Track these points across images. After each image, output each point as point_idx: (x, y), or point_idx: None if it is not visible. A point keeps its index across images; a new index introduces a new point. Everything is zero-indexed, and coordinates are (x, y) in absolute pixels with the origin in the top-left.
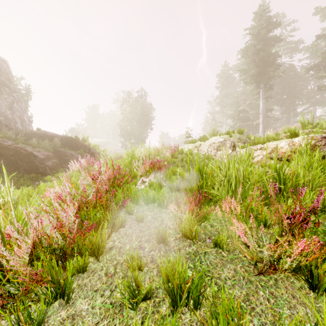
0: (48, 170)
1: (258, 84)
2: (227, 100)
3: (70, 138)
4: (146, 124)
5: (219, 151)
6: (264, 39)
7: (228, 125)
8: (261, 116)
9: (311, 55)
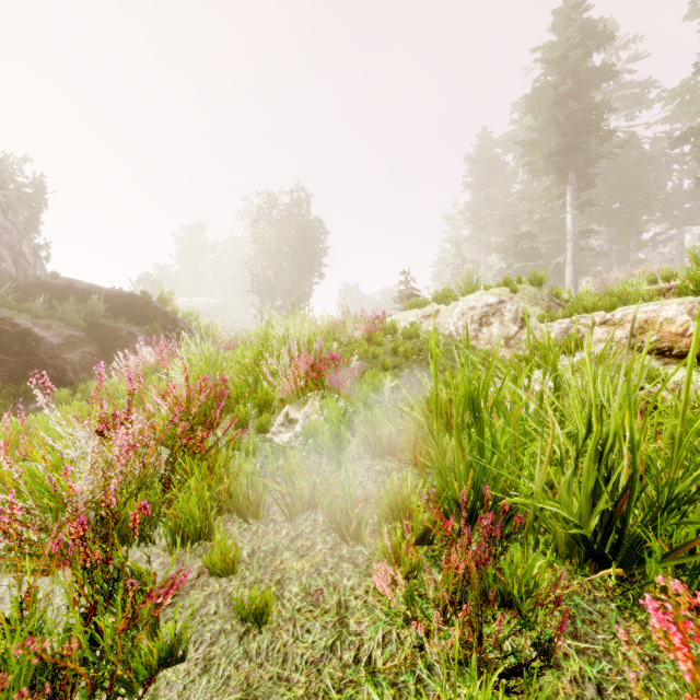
0: (70, 374)
1: (563, 174)
2: (490, 213)
3: (129, 297)
4: (309, 265)
5: (486, 327)
6: (577, 72)
7: (490, 268)
8: (569, 248)
9: (675, 115)
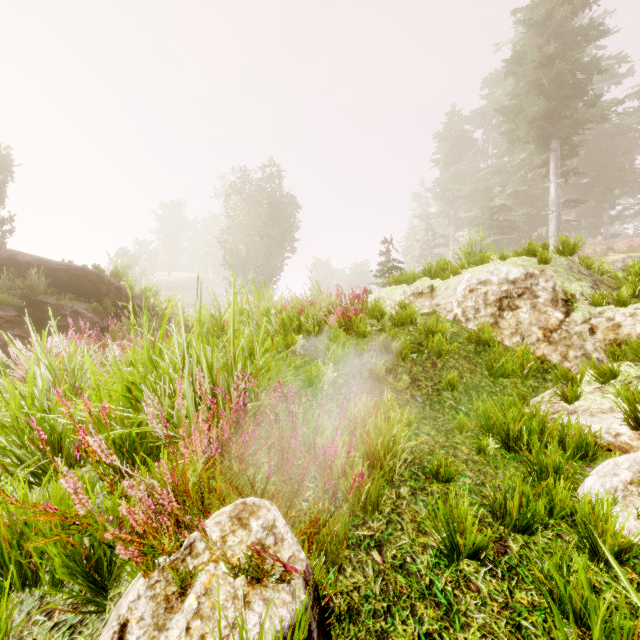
0: None
1: (546, 141)
2: (460, 188)
3: (78, 270)
4: (281, 240)
5: (509, 311)
6: (562, 33)
7: (459, 243)
8: (552, 219)
9: None
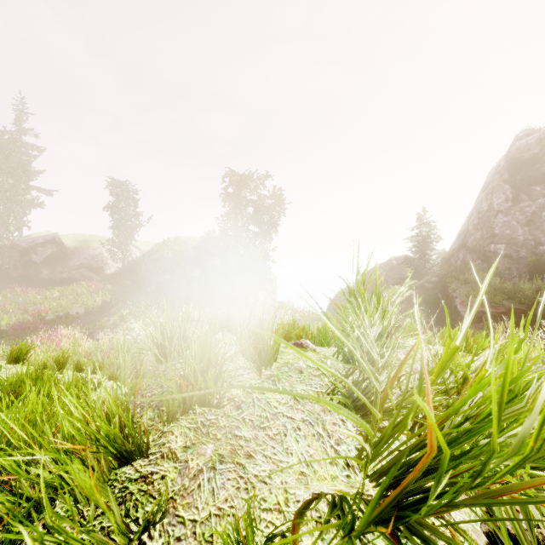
0: None
1: None
2: None
3: None
4: None
5: None
6: None
7: None
8: None
9: None
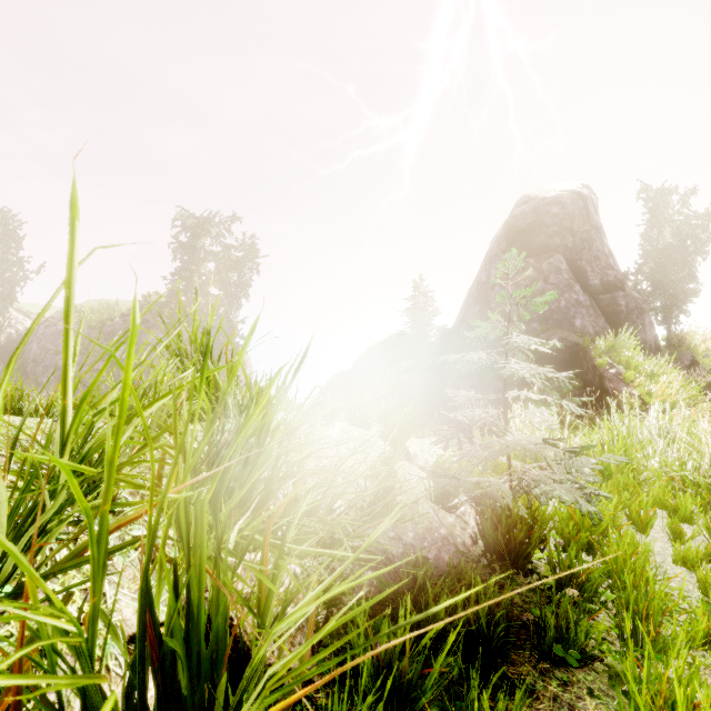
0: None
1: None
2: None
3: (575, 347)
4: None
5: None
6: None
7: None
8: None
9: None
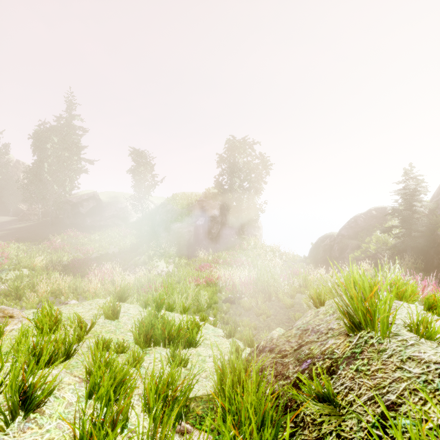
0: None
1: None
2: None
3: None
4: None
5: None
6: None
7: None
8: None
9: None
